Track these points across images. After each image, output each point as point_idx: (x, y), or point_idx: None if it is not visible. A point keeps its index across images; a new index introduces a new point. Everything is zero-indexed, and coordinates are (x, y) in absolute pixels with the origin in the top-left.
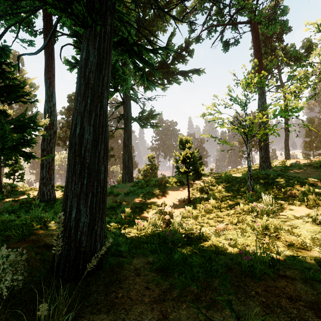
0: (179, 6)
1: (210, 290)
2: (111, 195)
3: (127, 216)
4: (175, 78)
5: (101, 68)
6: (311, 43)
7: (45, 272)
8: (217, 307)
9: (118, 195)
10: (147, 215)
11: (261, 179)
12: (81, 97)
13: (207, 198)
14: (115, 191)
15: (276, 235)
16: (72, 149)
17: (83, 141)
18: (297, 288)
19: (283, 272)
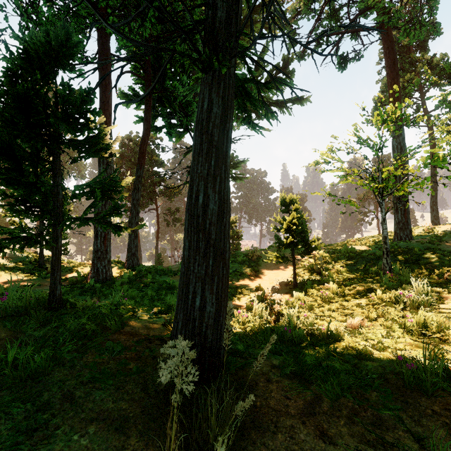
0: None
1: (369, 405)
2: None
3: None
4: None
5: (225, 121)
6: None
7: None
8: (386, 426)
9: None
10: (238, 303)
11: (399, 255)
12: (203, 158)
13: (321, 281)
14: None
15: (439, 336)
16: (194, 222)
17: (208, 213)
18: None
19: None
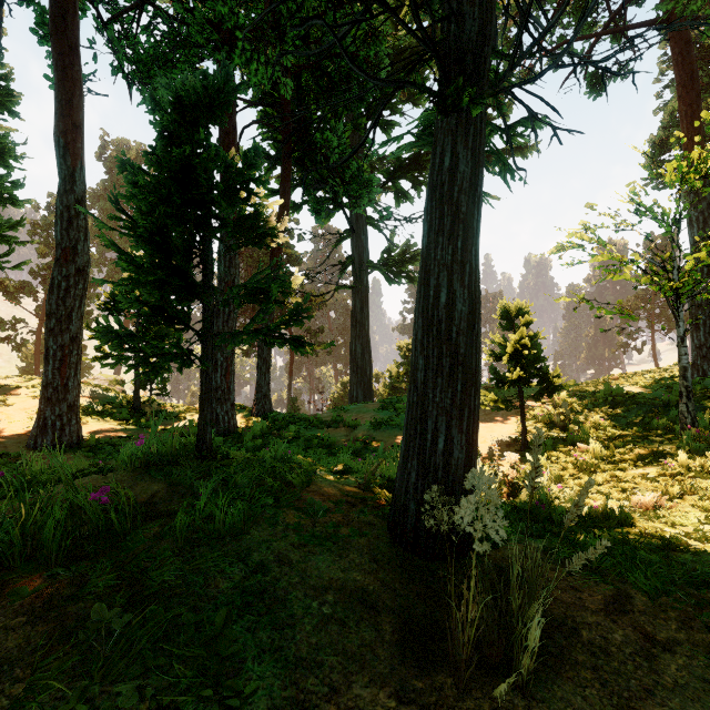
0: None
1: (709, 609)
2: (341, 427)
3: None
4: None
5: (476, 184)
6: None
7: (388, 541)
8: None
9: (357, 428)
10: None
11: (705, 400)
12: (445, 238)
13: (568, 440)
14: (349, 418)
15: None
16: (433, 331)
17: (454, 316)
18: None
19: None
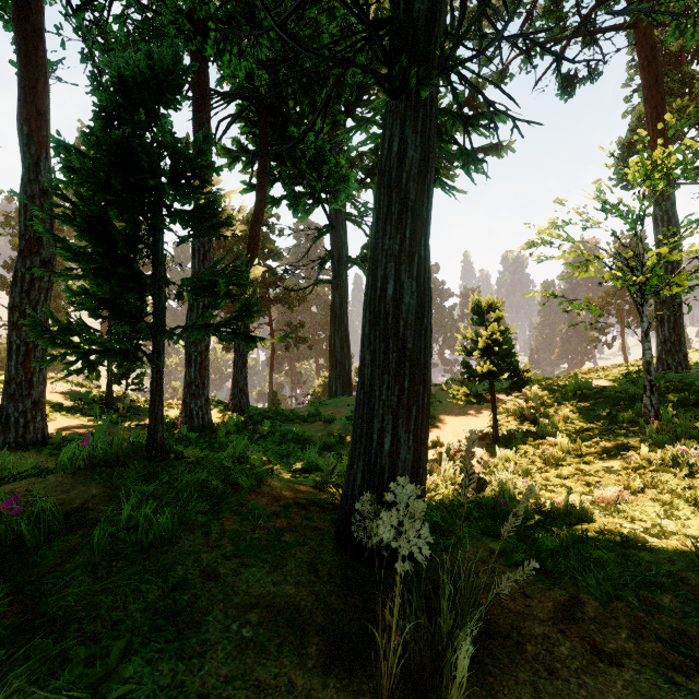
0: (458, 9)
1: (662, 613)
2: (317, 422)
3: None
4: (445, 169)
5: (425, 170)
6: None
7: (333, 547)
8: (697, 644)
9: (333, 422)
10: None
11: (668, 393)
12: (393, 227)
13: (538, 433)
14: (325, 413)
15: None
16: (380, 324)
17: (401, 309)
18: None
19: None
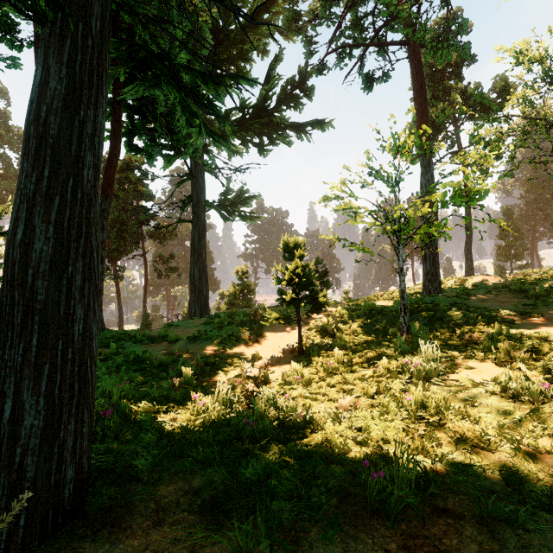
0: (287, 10)
1: (299, 552)
2: (163, 342)
3: (184, 382)
4: (283, 136)
5: (76, 106)
6: (507, 83)
7: None
8: None
9: (177, 342)
10: (224, 378)
11: (423, 312)
12: (30, 164)
13: (333, 345)
14: (171, 334)
15: (438, 419)
16: (8, 273)
17: (31, 256)
18: (464, 537)
19: (442, 500)
